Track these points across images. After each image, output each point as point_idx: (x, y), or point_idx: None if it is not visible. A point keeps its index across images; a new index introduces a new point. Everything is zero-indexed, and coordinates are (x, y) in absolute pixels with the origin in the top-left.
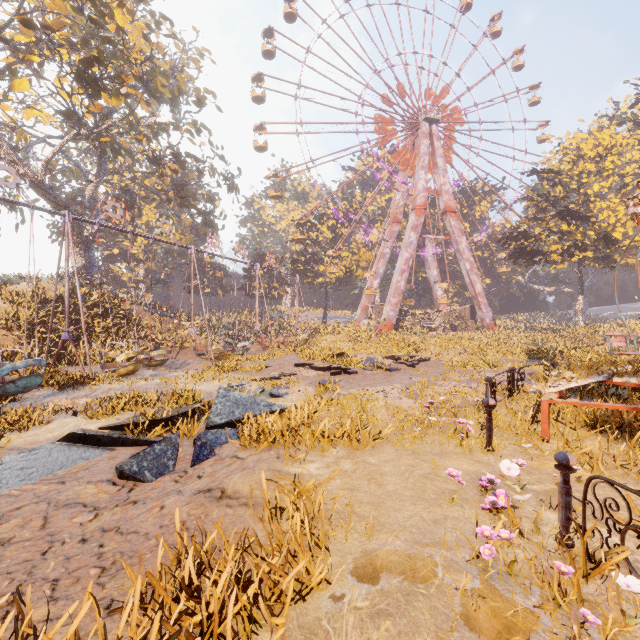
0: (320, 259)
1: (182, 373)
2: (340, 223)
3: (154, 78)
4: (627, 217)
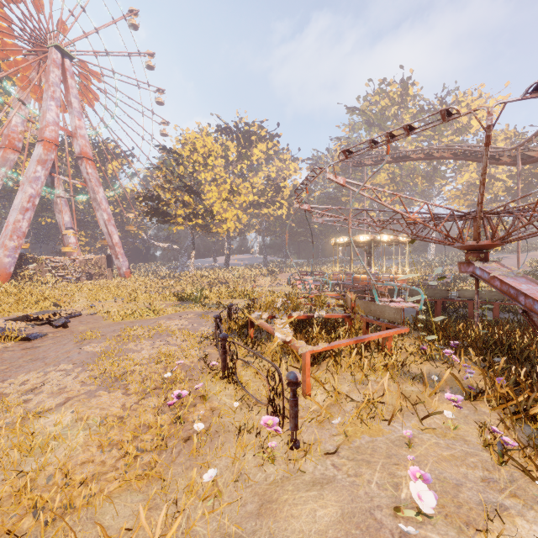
0: None
1: None
2: None
3: None
4: (220, 200)
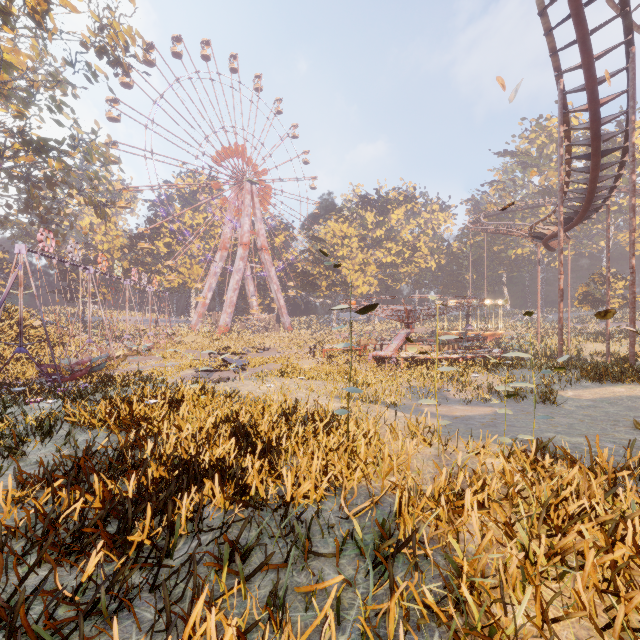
0: (158, 271)
1: (147, 361)
2: (175, 241)
3: (91, 154)
4: (353, 272)
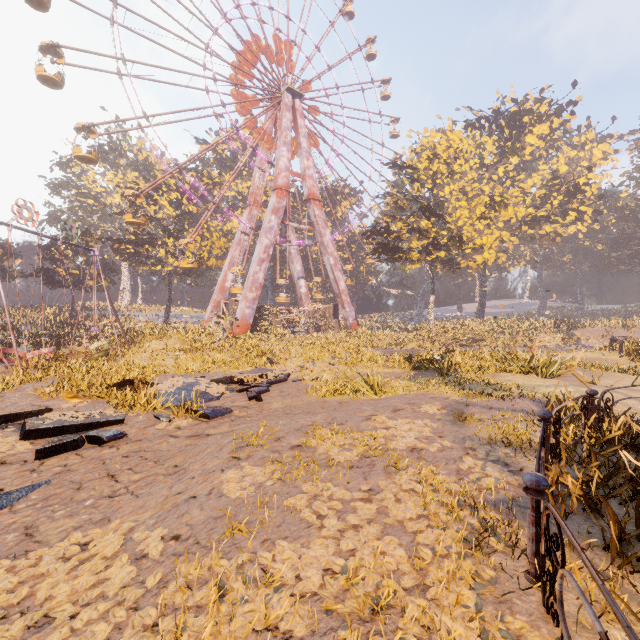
0: (158, 240)
1: None
2: (187, 198)
3: None
4: (473, 220)
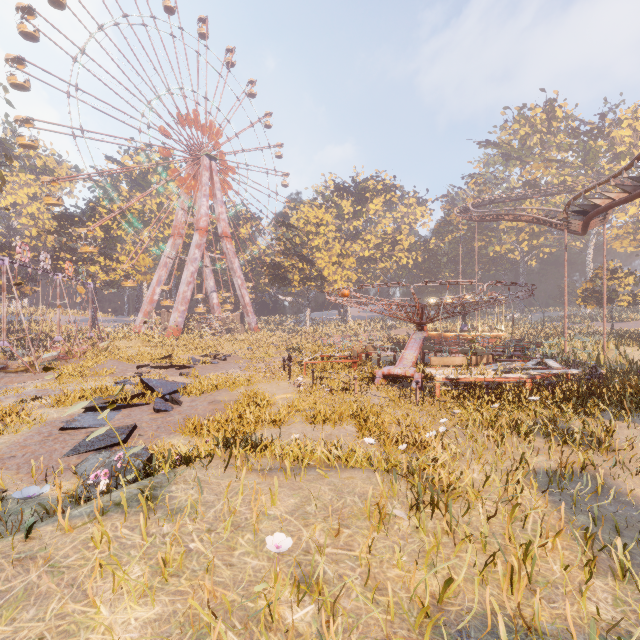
0: (92, 259)
1: (28, 383)
2: (115, 224)
3: None
4: (330, 265)
